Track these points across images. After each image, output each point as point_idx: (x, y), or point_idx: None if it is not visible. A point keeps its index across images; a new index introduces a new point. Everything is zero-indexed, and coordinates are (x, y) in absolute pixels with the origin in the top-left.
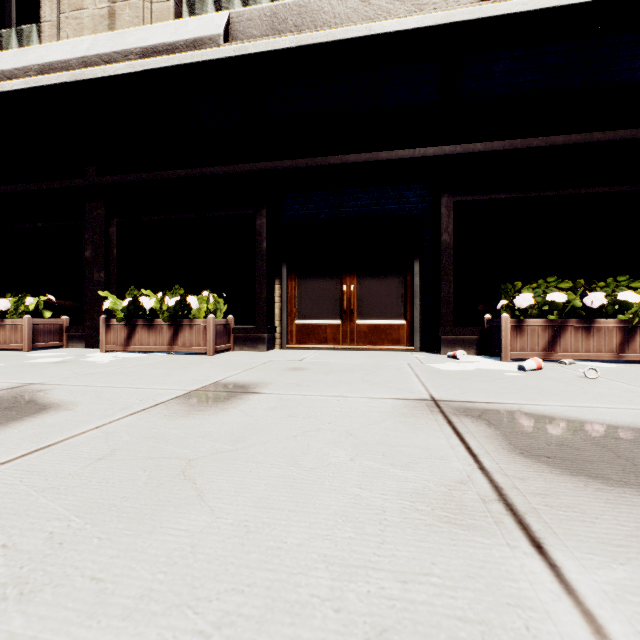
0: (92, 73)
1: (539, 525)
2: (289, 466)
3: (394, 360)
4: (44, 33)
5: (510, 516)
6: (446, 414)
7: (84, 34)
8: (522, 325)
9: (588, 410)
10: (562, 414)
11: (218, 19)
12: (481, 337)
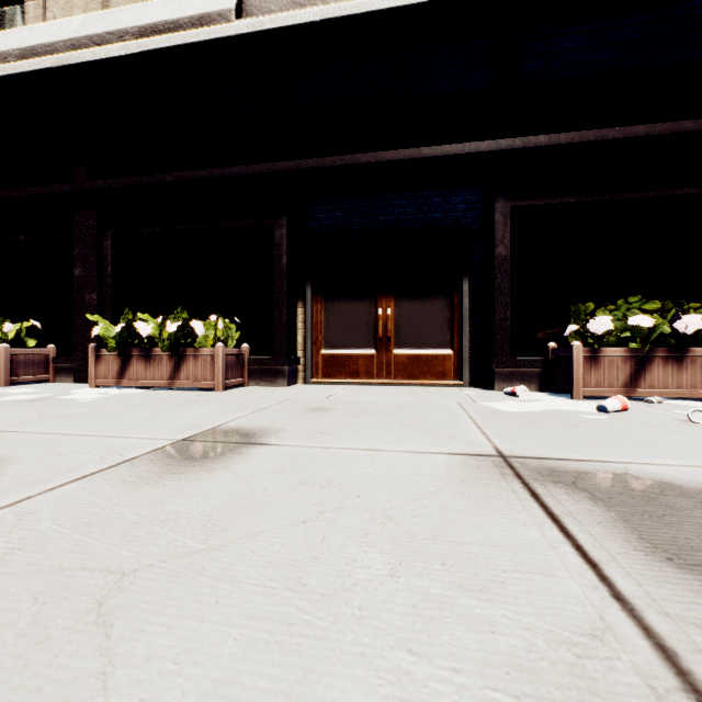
0: (80, 56)
1: None
2: (286, 590)
3: (440, 398)
4: (28, 14)
5: None
6: (525, 480)
7: (74, 14)
8: (598, 355)
9: None
10: (692, 480)
11: None
12: (544, 370)
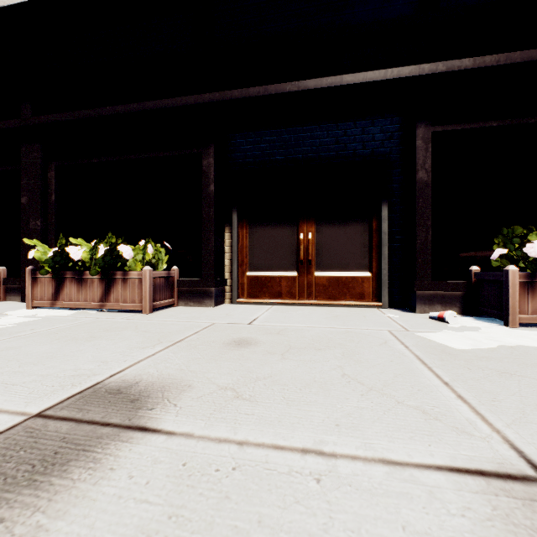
0: None
1: None
2: None
3: (367, 324)
4: None
5: None
6: None
7: None
8: (536, 280)
9: None
10: None
11: None
12: (466, 293)
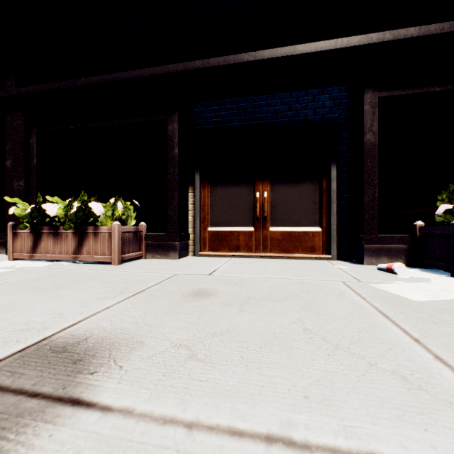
0: None
1: None
2: None
3: (320, 275)
4: None
5: None
6: None
7: None
8: None
9: None
10: None
11: None
12: (411, 246)
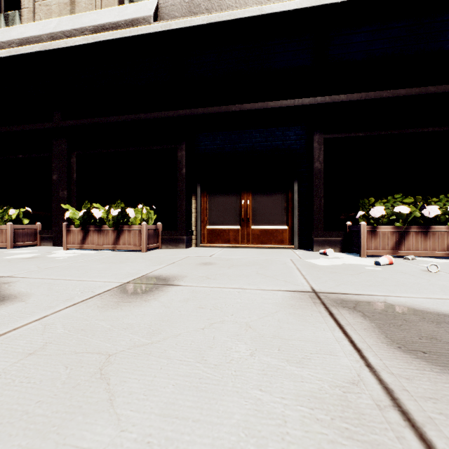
0: (57, 44)
1: (442, 442)
2: (196, 362)
3: (280, 256)
4: (23, 16)
5: (410, 429)
6: (327, 306)
7: (52, 17)
8: (376, 230)
9: (441, 302)
10: (421, 306)
11: (150, 5)
12: (344, 239)
